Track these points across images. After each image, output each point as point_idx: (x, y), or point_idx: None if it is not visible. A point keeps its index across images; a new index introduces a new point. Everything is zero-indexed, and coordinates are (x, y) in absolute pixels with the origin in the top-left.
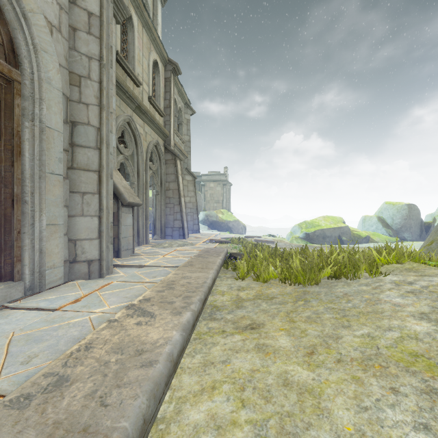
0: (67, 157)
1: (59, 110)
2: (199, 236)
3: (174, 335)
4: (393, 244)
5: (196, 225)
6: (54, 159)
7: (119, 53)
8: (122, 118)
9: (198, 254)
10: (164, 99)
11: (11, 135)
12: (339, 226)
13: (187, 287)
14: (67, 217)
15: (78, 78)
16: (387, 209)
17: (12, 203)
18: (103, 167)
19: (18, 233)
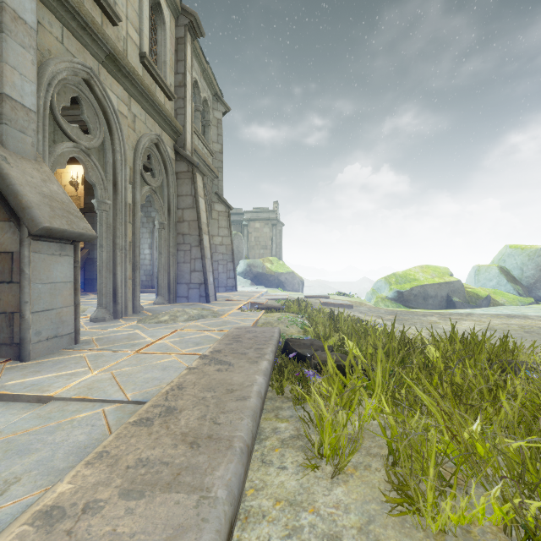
0: None
1: None
2: (234, 297)
3: None
4: (536, 309)
5: (232, 279)
6: None
7: None
8: (66, 65)
9: (211, 352)
10: (175, 73)
11: None
12: (447, 281)
13: None
14: None
15: None
16: (513, 255)
17: None
18: None
19: None
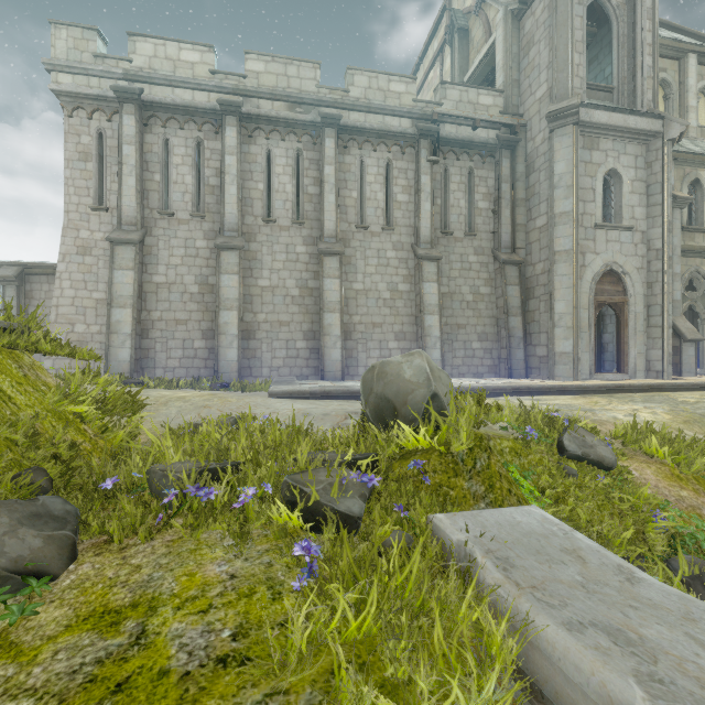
0: (645, 322)
1: (641, 303)
2: None
3: (680, 382)
4: None
5: None
6: (639, 325)
7: (684, 226)
8: (688, 273)
9: None
10: None
11: (624, 320)
12: None
13: (704, 380)
14: (645, 350)
15: (651, 284)
16: None
17: (625, 345)
18: (665, 324)
19: (627, 356)
